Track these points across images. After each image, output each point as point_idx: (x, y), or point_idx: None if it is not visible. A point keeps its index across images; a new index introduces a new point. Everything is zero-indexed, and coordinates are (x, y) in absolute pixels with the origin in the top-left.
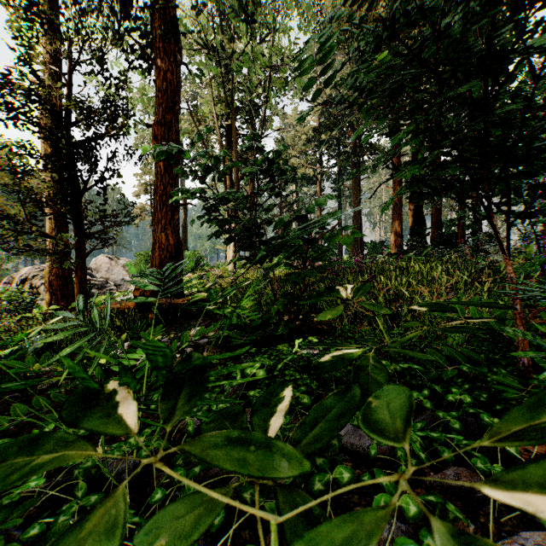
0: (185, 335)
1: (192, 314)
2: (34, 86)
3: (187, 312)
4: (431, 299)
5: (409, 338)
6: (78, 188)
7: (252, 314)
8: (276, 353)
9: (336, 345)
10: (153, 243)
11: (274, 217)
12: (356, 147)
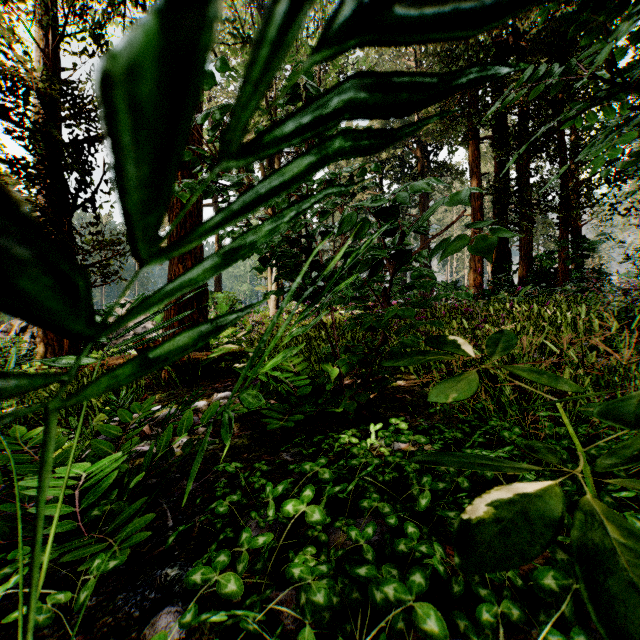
0: (186, 417)
1: (219, 372)
2: (2, 63)
3: (213, 370)
4: (616, 357)
5: (637, 447)
6: (67, 206)
7: (298, 378)
8: (339, 448)
9: (484, 467)
10: (168, 279)
11: (325, 253)
12: (424, 167)
